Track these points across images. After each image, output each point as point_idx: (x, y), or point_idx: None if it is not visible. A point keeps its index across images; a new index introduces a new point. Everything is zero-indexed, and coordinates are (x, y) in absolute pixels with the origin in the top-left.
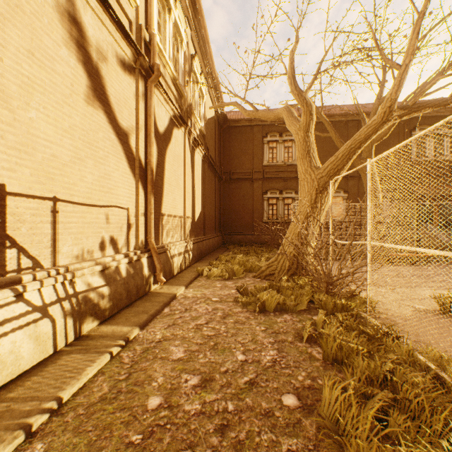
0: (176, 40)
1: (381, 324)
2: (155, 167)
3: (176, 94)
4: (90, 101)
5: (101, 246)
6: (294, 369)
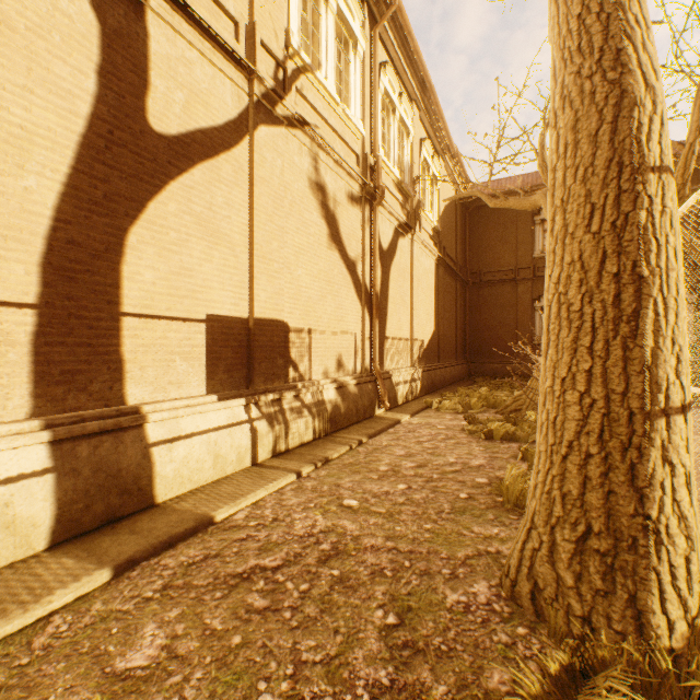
0: (402, 134)
1: None
2: (379, 288)
3: (401, 200)
4: (329, 246)
5: (336, 368)
6: (496, 470)
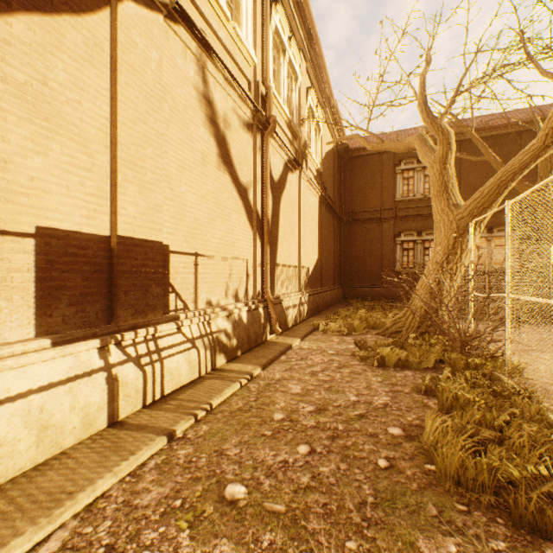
0: (291, 78)
1: (518, 385)
2: (270, 216)
3: (290, 137)
4: (218, 167)
5: (226, 295)
6: (405, 412)
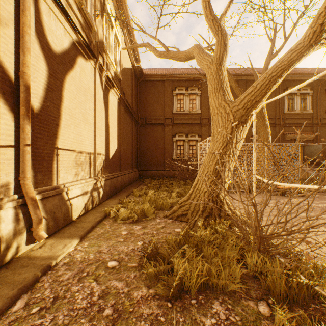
0: None
1: None
2: (44, 89)
3: (81, 18)
4: None
5: None
6: None
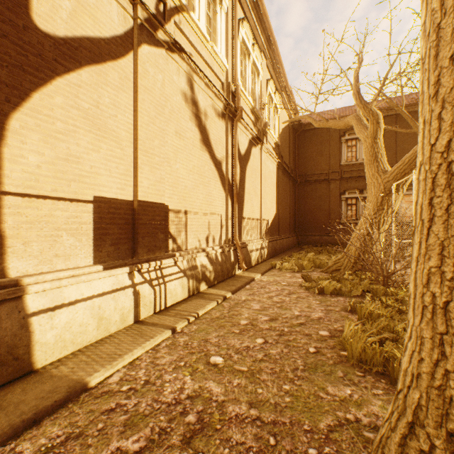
0: (254, 74)
1: None
2: (238, 182)
3: (253, 120)
4: (201, 148)
5: (206, 240)
6: (333, 322)
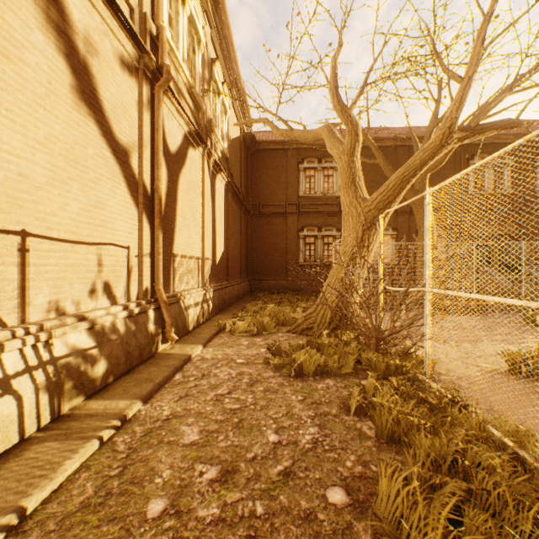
0: (193, 39)
1: (444, 389)
2: (165, 195)
3: (192, 105)
4: (75, 105)
5: (91, 296)
6: (341, 451)
